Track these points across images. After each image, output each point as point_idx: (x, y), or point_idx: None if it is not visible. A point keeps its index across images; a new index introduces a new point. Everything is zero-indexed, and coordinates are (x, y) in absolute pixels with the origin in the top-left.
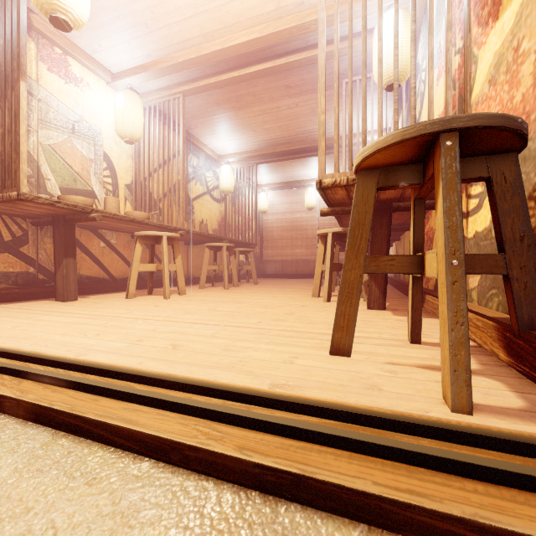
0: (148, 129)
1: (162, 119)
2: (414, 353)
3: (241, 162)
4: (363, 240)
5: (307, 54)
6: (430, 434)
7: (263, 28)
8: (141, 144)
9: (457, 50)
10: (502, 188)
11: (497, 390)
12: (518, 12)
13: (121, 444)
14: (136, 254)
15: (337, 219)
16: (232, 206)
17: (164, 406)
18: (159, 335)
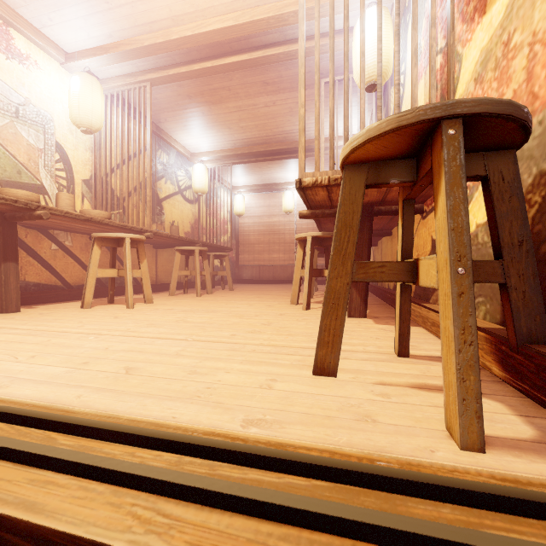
0: (110, 119)
1: (127, 109)
2: (404, 369)
3: (216, 162)
4: (351, 244)
5: (285, 48)
6: (452, 497)
7: (238, 15)
8: (101, 135)
9: (439, 50)
10: (500, 188)
11: (501, 415)
12: (509, 3)
13: (15, 544)
14: (94, 258)
15: (317, 222)
16: (206, 208)
17: (90, 474)
18: (112, 355)
